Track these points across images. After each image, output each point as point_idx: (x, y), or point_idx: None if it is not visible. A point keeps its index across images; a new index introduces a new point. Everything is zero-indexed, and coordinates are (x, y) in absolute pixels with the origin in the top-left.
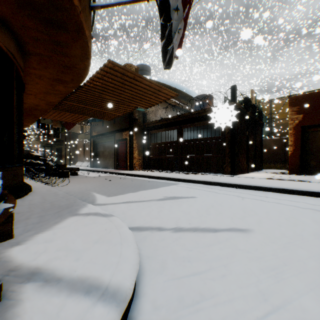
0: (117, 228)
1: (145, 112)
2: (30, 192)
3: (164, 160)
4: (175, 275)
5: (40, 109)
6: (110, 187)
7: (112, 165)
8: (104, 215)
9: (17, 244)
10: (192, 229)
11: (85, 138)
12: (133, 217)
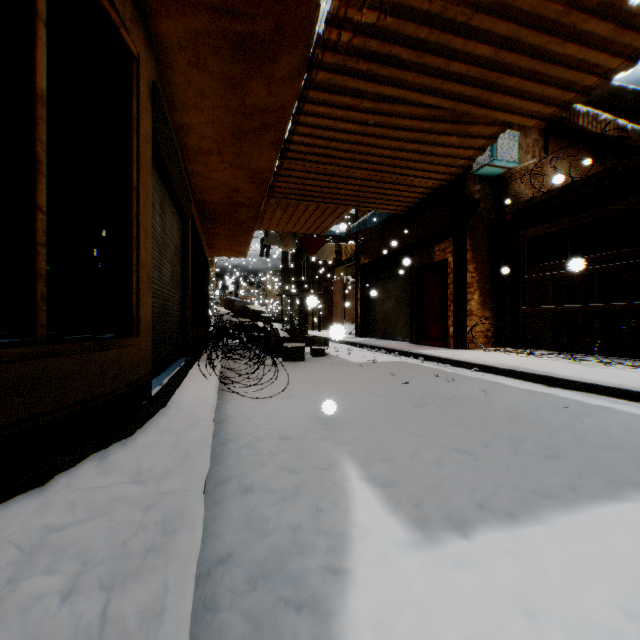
0: None
1: (502, 179)
2: (113, 443)
3: (581, 321)
4: None
5: (245, 203)
6: (411, 428)
7: (404, 332)
8: None
9: None
10: None
11: (346, 274)
12: None
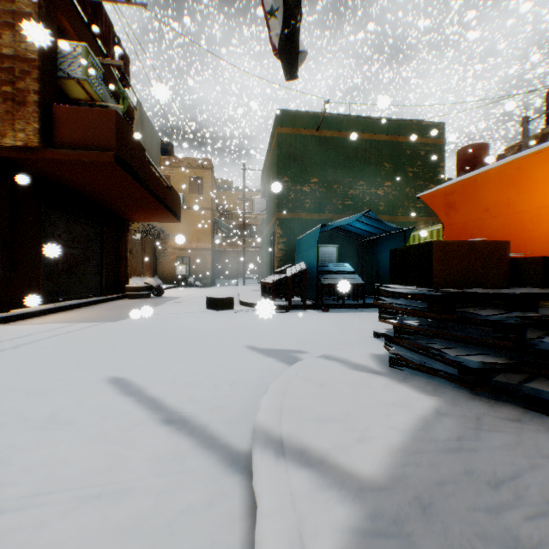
0: (284, 393)
1: None
2: None
3: None
4: (262, 378)
5: None
6: None
7: None
8: (279, 444)
9: (441, 414)
10: (152, 403)
11: None
12: (149, 510)
